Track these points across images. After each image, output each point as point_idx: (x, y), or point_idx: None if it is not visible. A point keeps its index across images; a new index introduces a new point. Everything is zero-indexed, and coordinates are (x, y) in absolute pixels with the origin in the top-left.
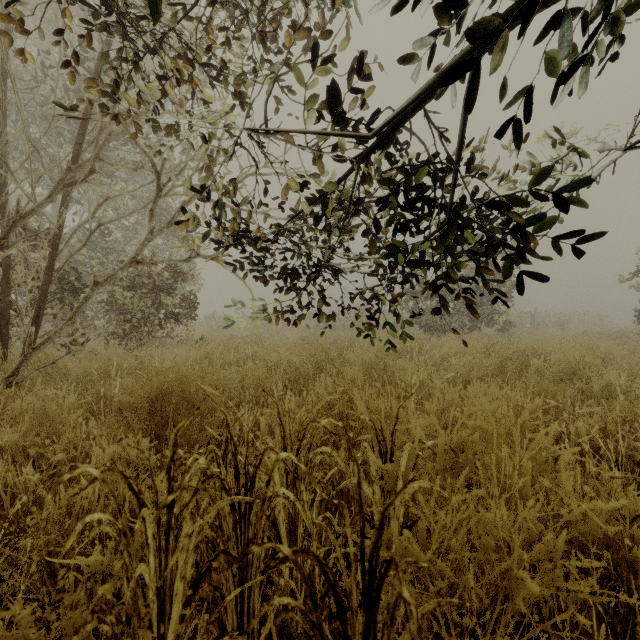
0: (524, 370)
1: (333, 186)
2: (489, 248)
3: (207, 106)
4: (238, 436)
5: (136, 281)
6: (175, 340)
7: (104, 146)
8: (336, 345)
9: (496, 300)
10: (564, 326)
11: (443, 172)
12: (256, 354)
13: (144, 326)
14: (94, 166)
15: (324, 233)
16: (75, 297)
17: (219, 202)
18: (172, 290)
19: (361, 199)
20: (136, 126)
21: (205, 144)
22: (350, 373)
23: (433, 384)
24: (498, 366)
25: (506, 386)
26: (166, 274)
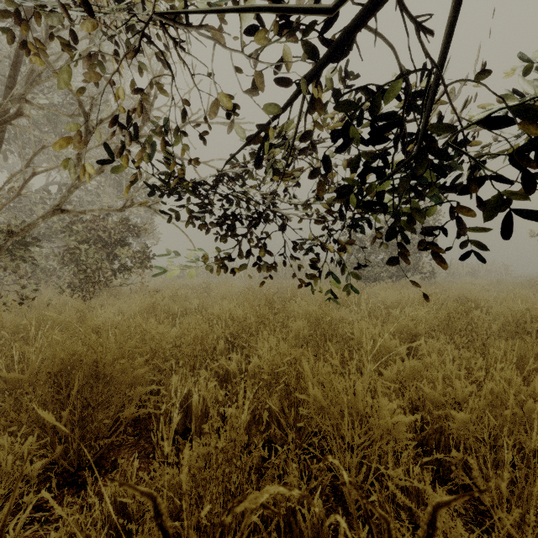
0: (474, 325)
1: (278, 112)
2: (476, 186)
3: (132, 28)
4: (167, 410)
5: (91, 234)
6: (132, 289)
7: (32, 87)
8: (279, 293)
9: (471, 252)
10: (475, 275)
11: (413, 95)
12: (202, 304)
13: (97, 277)
14: (21, 109)
15: (267, 182)
16: (26, 249)
17: (148, 141)
18: (125, 243)
19: (310, 134)
20: (39, 41)
21: (88, 19)
22: (294, 328)
23: (386, 344)
24: (444, 319)
25: (471, 349)
26: (121, 228)
